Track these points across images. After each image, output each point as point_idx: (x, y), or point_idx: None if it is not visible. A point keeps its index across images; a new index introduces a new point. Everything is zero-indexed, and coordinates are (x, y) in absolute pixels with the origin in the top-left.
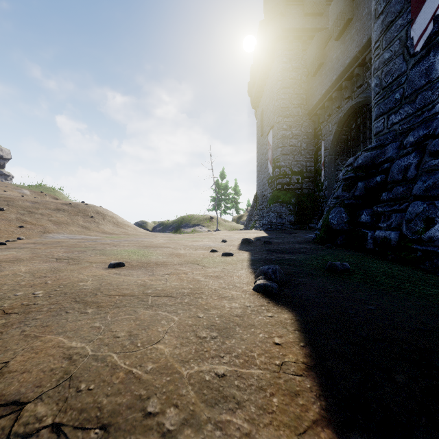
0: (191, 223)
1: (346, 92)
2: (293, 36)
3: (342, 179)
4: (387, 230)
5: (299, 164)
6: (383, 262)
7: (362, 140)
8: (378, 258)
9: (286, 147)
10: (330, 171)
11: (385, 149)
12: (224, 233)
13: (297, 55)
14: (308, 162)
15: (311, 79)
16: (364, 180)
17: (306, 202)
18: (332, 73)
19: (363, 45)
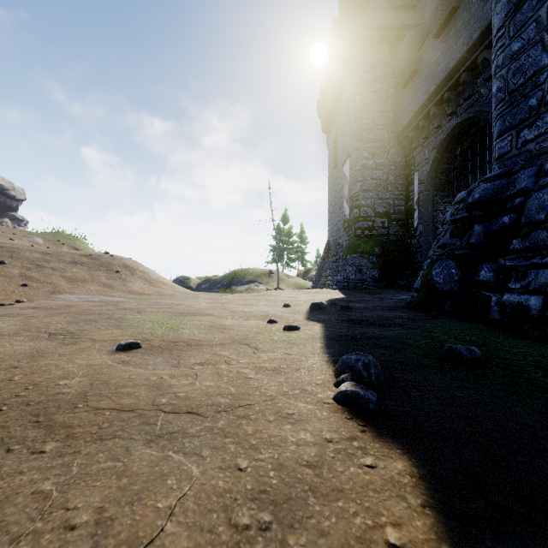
0: (245, 279)
1: (448, 107)
2: (377, 35)
3: (450, 221)
4: (523, 294)
5: (384, 203)
6: (523, 342)
7: (470, 170)
8: (511, 334)
9: (367, 180)
10: (427, 211)
11: (514, 177)
12: (287, 293)
13: (382, 61)
14: (396, 200)
15: (400, 91)
16: (483, 221)
17: (395, 252)
18: (429, 82)
19: (473, 42)
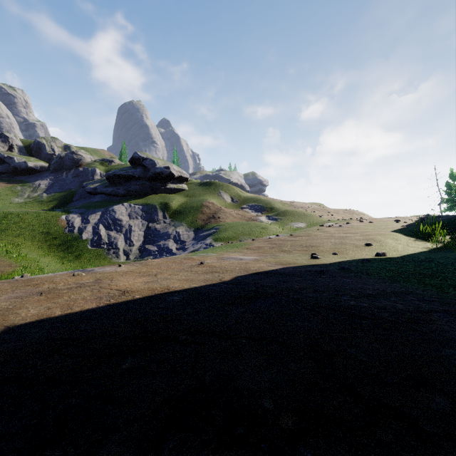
0: None
1: None
2: None
3: None
4: None
5: None
6: None
7: None
8: None
9: None
10: None
11: None
12: None
13: None
14: None
15: None
16: None
17: None
18: None
19: None
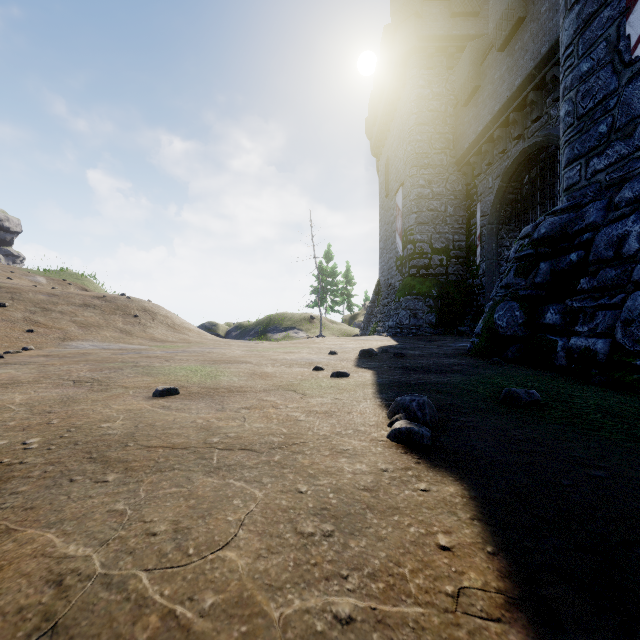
0: (283, 325)
1: (514, 130)
2: (435, 46)
3: (514, 258)
4: (590, 337)
5: (443, 238)
6: (588, 388)
7: (539, 201)
8: (577, 380)
9: (423, 212)
10: (491, 247)
11: (583, 211)
12: (332, 341)
13: (440, 76)
14: (456, 234)
15: (460, 110)
16: (550, 259)
17: (454, 293)
18: (493, 101)
19: (541, 57)
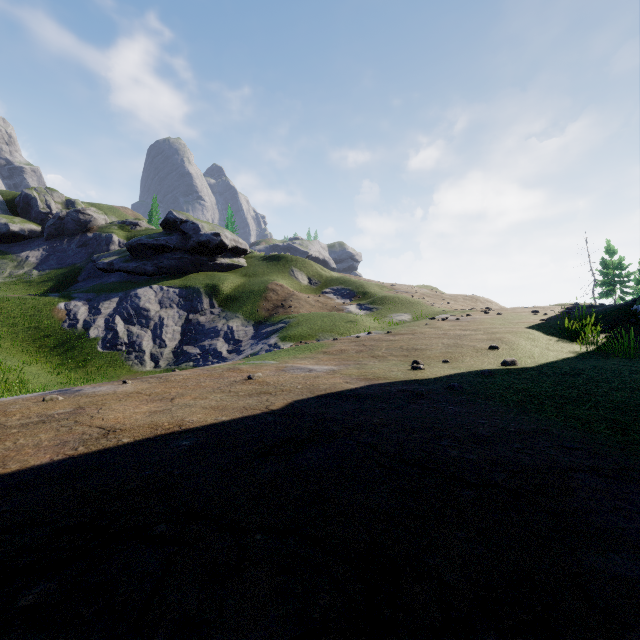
0: None
1: None
2: None
3: None
4: None
5: None
6: None
7: None
8: None
9: None
10: None
11: None
12: None
13: None
14: None
15: None
16: None
17: None
18: None
19: None
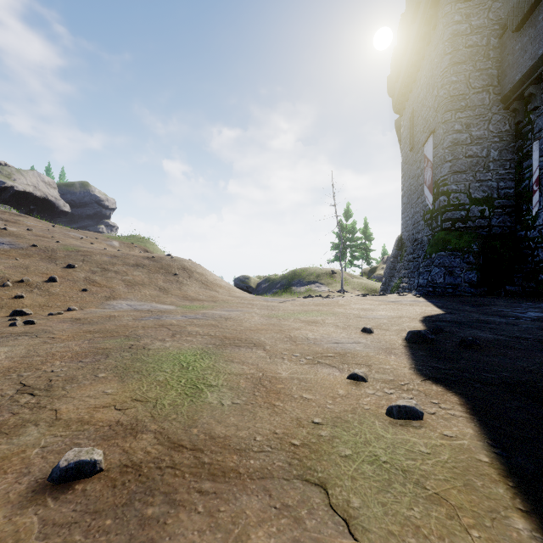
0: (305, 279)
1: None
2: None
3: None
4: None
5: (484, 187)
6: None
7: None
8: None
9: (459, 159)
10: None
11: None
12: (358, 303)
13: (480, 6)
14: (502, 181)
15: (509, 38)
16: None
17: (500, 248)
18: None
19: None
